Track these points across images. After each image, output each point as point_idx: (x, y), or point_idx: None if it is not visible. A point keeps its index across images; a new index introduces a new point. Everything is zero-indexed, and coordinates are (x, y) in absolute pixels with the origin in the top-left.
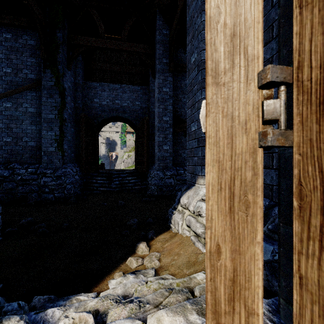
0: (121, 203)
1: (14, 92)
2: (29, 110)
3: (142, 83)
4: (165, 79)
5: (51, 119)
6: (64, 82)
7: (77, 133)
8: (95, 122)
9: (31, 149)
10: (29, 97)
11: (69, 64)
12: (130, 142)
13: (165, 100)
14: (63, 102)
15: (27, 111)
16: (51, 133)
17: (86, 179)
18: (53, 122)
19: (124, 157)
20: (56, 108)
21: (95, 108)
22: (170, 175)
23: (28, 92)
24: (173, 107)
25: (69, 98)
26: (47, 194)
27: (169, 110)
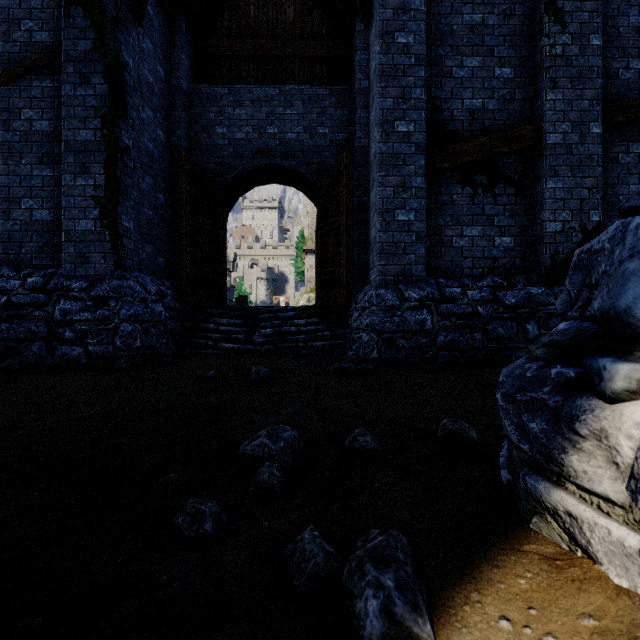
0: (259, 373)
1: (1, 81)
2: (36, 127)
3: (335, 81)
4: (403, 7)
5: (84, 143)
6: (120, 44)
7: (174, 211)
8: (218, 183)
9: (42, 229)
10: (36, 94)
11: (139, 5)
12: (313, 272)
13: (402, 73)
14: (118, 98)
15: (32, 128)
16: (84, 181)
17: (192, 323)
18: (89, 151)
19: (300, 302)
20: (98, 112)
21: (218, 149)
22: (419, 299)
23: (35, 80)
24: (427, 96)
25: (150, 114)
26: (69, 346)
27: (414, 100)
